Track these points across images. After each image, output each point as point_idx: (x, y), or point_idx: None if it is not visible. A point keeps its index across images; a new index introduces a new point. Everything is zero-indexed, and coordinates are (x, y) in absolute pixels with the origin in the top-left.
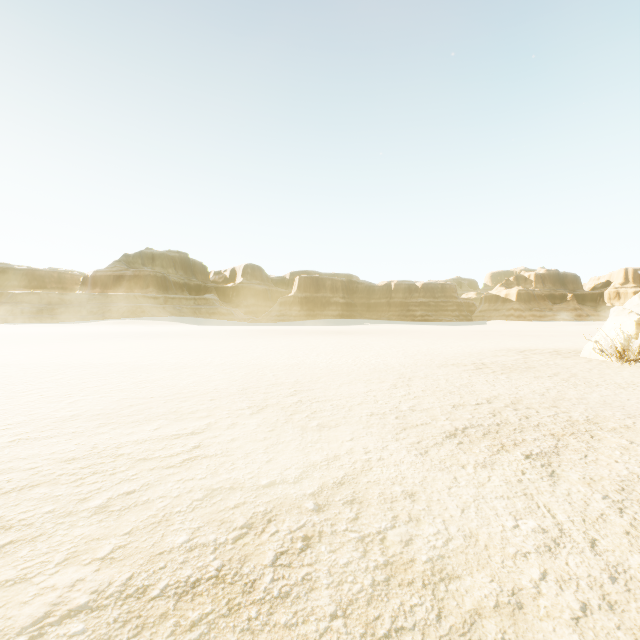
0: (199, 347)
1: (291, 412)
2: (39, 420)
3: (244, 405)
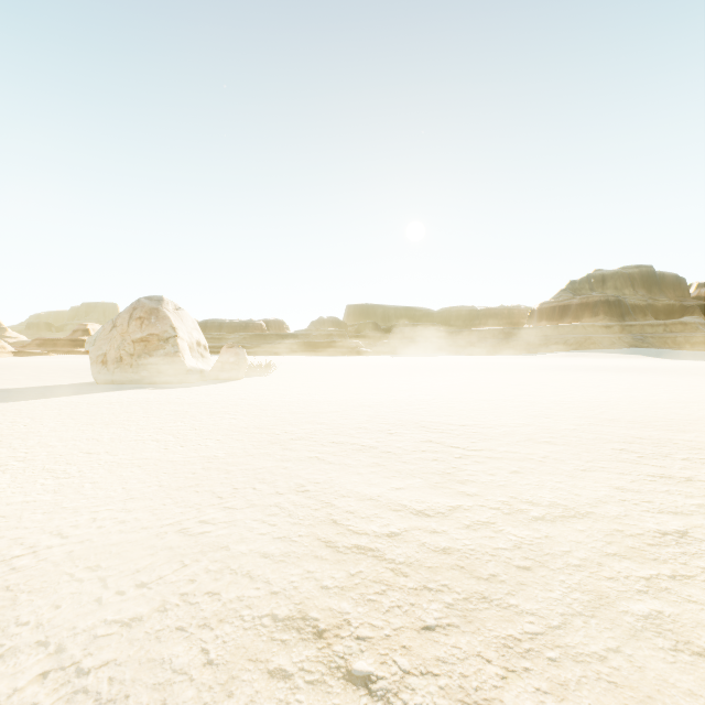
0: (693, 385)
1: None
2: (591, 417)
3: None
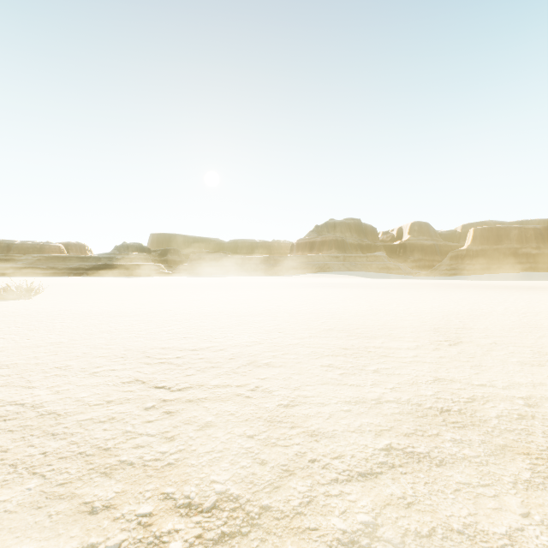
0: (381, 295)
1: (487, 349)
2: (314, 328)
3: (440, 339)
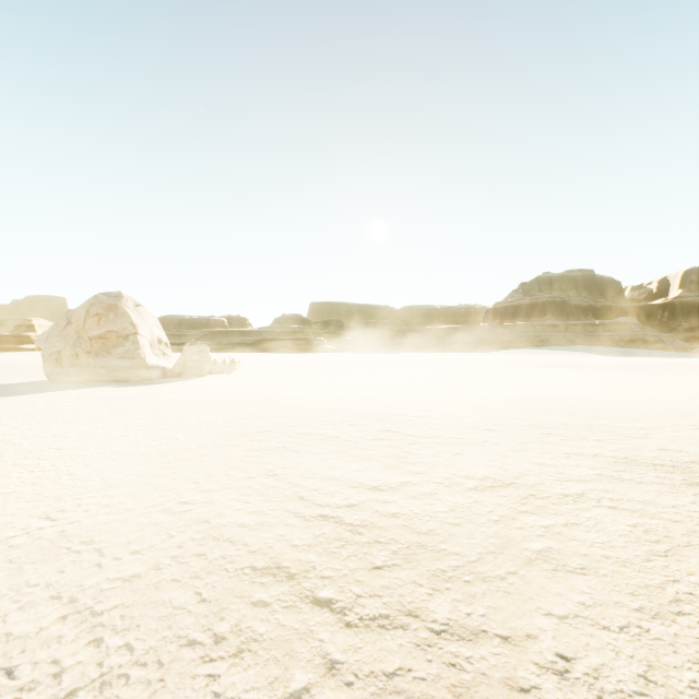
0: (620, 379)
1: None
2: (529, 408)
3: (687, 423)
